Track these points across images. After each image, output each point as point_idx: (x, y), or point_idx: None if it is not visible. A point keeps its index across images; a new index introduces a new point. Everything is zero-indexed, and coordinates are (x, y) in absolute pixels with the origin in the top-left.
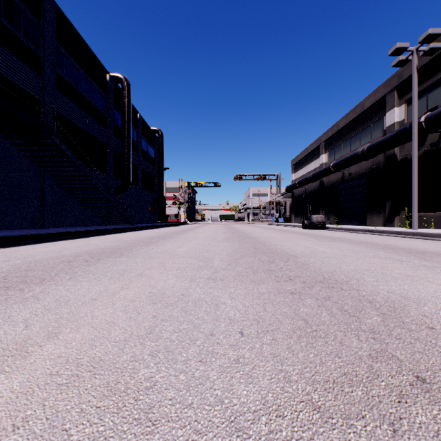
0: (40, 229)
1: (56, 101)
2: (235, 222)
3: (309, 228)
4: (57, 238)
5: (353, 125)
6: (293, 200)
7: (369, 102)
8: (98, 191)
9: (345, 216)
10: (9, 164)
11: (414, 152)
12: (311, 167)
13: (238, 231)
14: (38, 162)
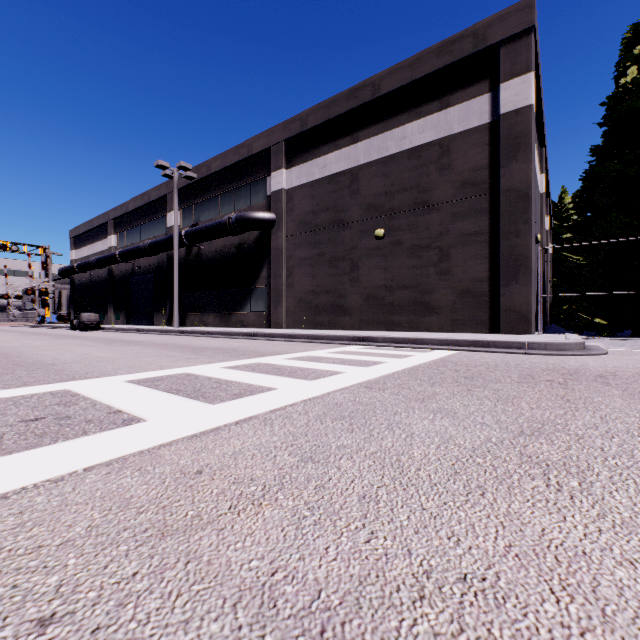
0: None
1: None
2: None
3: (79, 329)
4: None
5: (143, 212)
6: (73, 290)
7: (155, 195)
8: None
9: (137, 315)
10: None
11: (176, 260)
12: (98, 248)
13: None
14: None
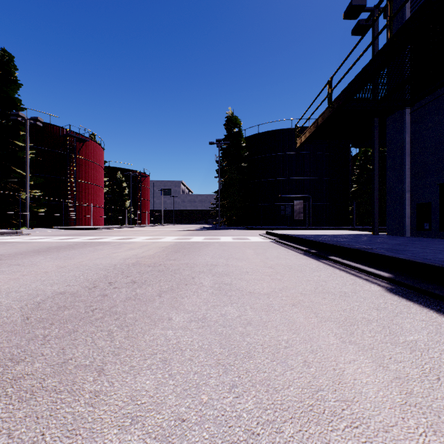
0: None
1: None
2: None
3: None
4: None
5: None
6: None
7: None
8: None
9: None
10: None
11: None
12: None
13: None
14: None
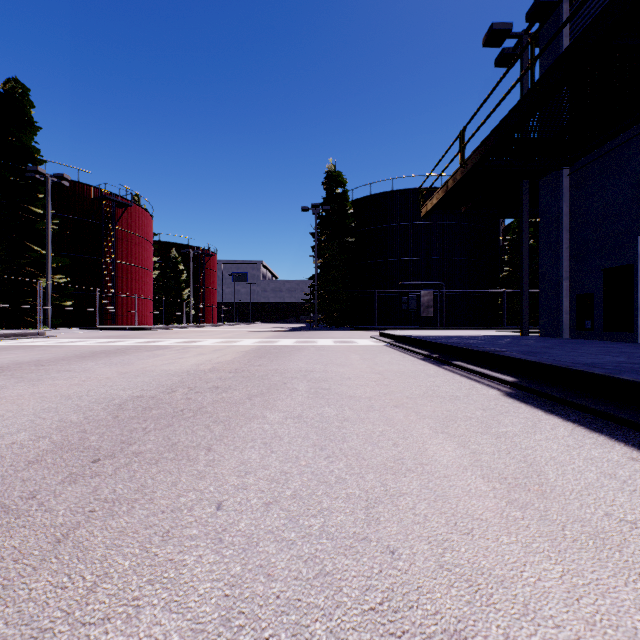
0: None
1: None
2: None
3: None
4: None
5: None
6: None
7: None
8: None
9: None
10: None
11: None
12: None
13: None
14: None
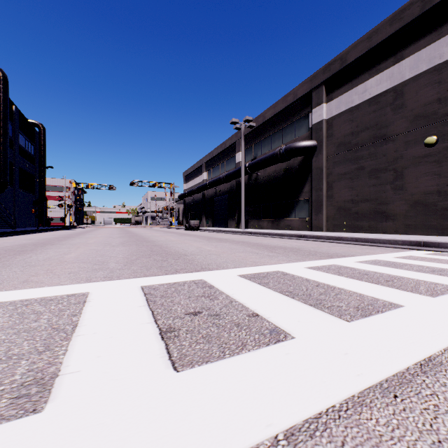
0: None
1: None
2: (131, 226)
3: (189, 230)
4: None
5: (221, 156)
6: (184, 207)
7: (229, 143)
8: None
9: (218, 221)
10: None
11: (242, 184)
12: (197, 181)
13: (131, 233)
14: None
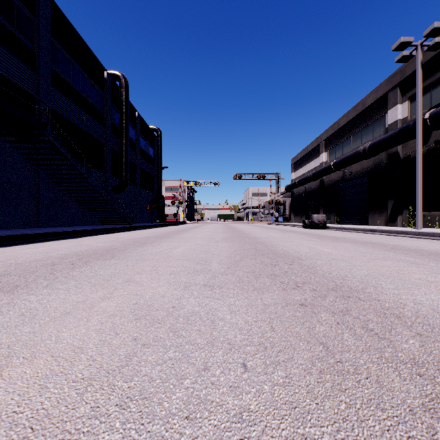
0: (34, 229)
1: (52, 98)
2: (234, 222)
3: (310, 227)
4: (49, 238)
5: (354, 123)
6: (292, 200)
7: (371, 99)
8: (94, 189)
9: (346, 216)
10: (2, 161)
11: (418, 150)
12: (311, 166)
13: (237, 231)
14: (33, 160)
